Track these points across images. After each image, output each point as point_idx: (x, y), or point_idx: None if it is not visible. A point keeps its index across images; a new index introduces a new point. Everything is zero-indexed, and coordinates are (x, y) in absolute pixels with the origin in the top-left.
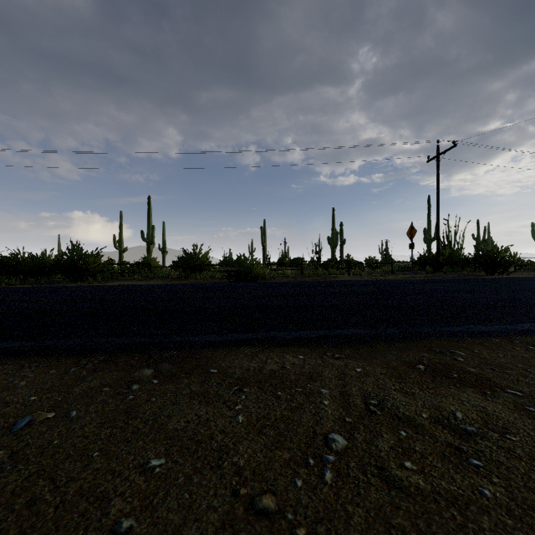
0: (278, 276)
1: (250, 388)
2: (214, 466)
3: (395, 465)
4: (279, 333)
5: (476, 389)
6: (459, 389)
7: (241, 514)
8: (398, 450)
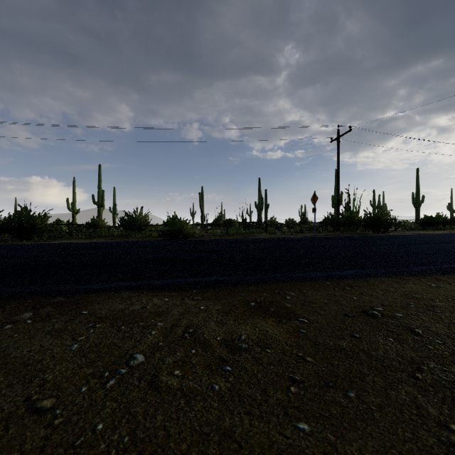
0: (208, 234)
1: (103, 324)
2: (26, 382)
3: (167, 373)
4: (158, 281)
5: (278, 318)
6: (264, 319)
7: (20, 413)
8: (178, 363)
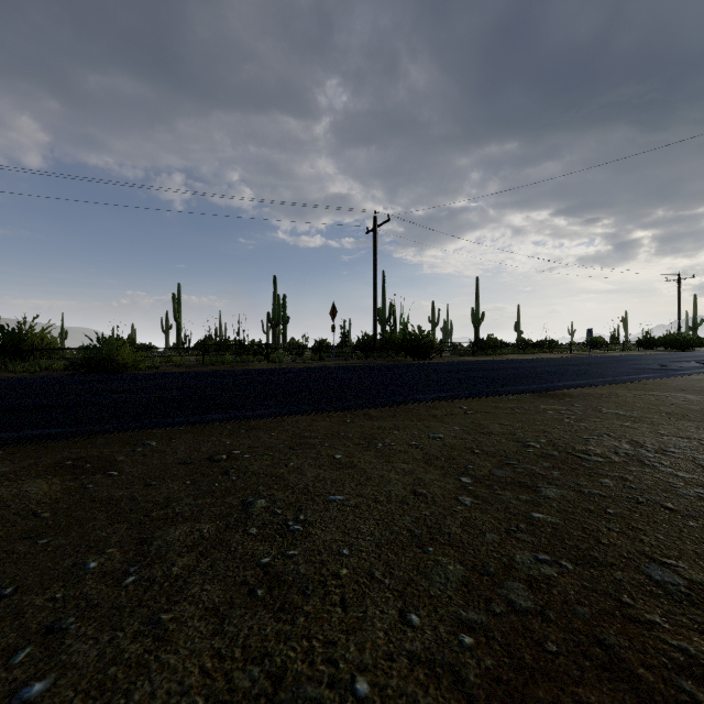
0: (171, 364)
1: None
2: None
3: None
4: None
5: (78, 475)
6: (51, 478)
7: None
8: None
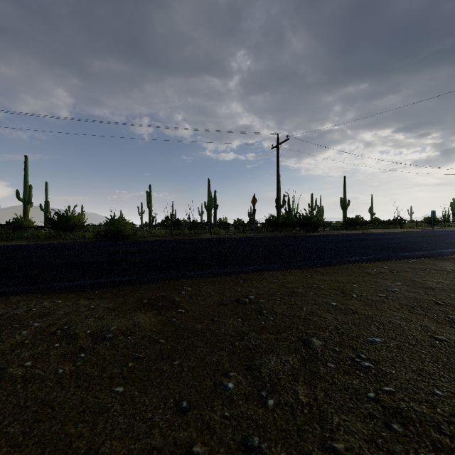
0: (151, 235)
1: None
2: None
3: (17, 365)
4: (57, 283)
5: (160, 311)
6: (145, 312)
7: None
8: (35, 356)
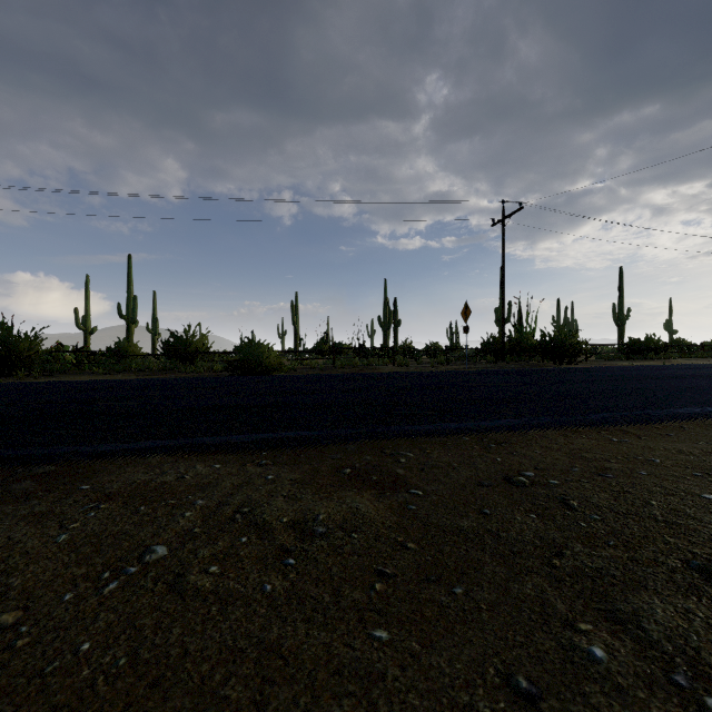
0: (304, 367)
1: (112, 504)
2: None
3: (198, 570)
4: (208, 438)
5: (381, 490)
6: (358, 492)
7: None
8: (218, 557)
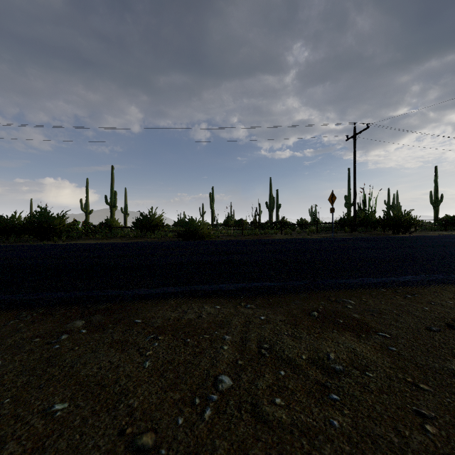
0: (222, 235)
1: (165, 336)
2: (111, 408)
3: (267, 401)
4: (203, 286)
5: (355, 332)
6: (340, 333)
7: (120, 452)
8: (273, 389)
